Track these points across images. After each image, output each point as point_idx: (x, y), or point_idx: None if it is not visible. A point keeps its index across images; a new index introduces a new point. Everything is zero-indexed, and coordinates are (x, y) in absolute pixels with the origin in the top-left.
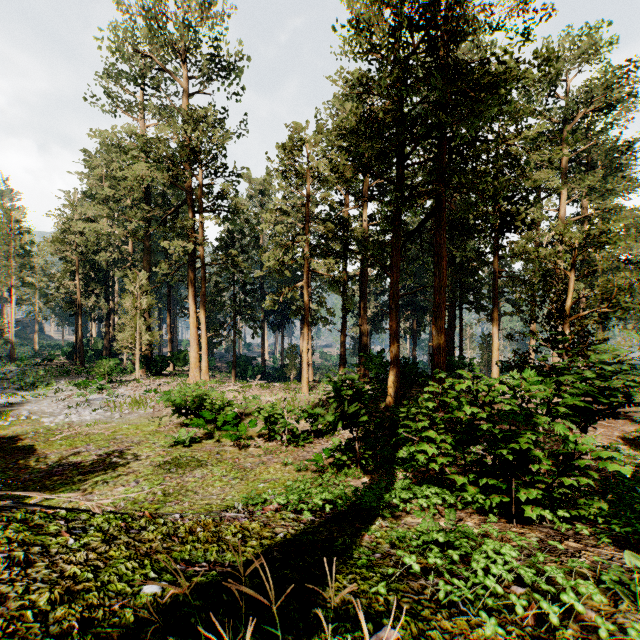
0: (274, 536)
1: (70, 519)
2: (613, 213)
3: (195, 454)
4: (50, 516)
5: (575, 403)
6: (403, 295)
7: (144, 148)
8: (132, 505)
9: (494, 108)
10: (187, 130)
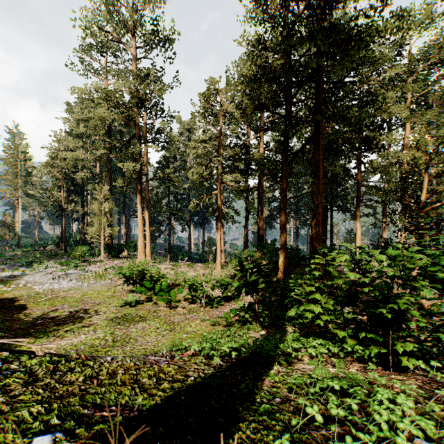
0: (186, 379)
1: (10, 360)
2: None
3: (138, 312)
4: None
5: None
6: (290, 198)
7: (106, 98)
8: (89, 348)
9: (361, 53)
10: (135, 84)
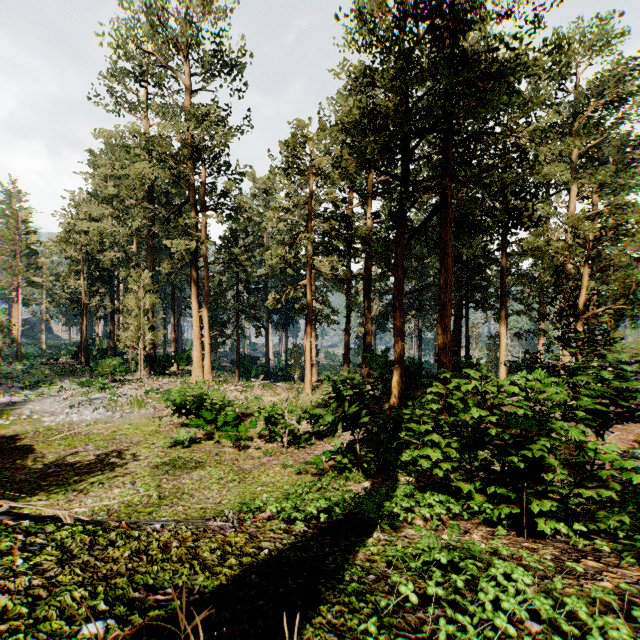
0: (258, 552)
1: (33, 532)
2: (625, 209)
3: (194, 455)
4: (10, 529)
5: (593, 406)
6: (408, 293)
7: (146, 146)
8: (126, 508)
9: (502, 97)
10: (189, 128)
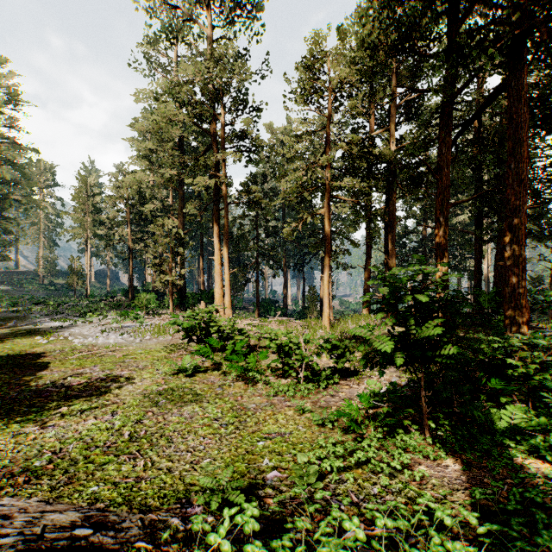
0: None
1: None
2: None
3: (194, 385)
4: None
5: None
6: (455, 204)
7: (172, 93)
8: (80, 451)
9: None
10: (209, 69)
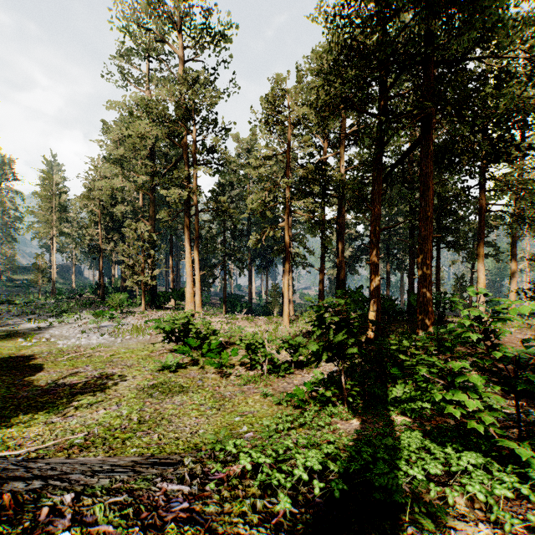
0: None
1: None
2: None
3: (178, 379)
4: None
5: None
6: (384, 229)
7: (147, 110)
8: (104, 432)
9: None
10: (182, 91)
